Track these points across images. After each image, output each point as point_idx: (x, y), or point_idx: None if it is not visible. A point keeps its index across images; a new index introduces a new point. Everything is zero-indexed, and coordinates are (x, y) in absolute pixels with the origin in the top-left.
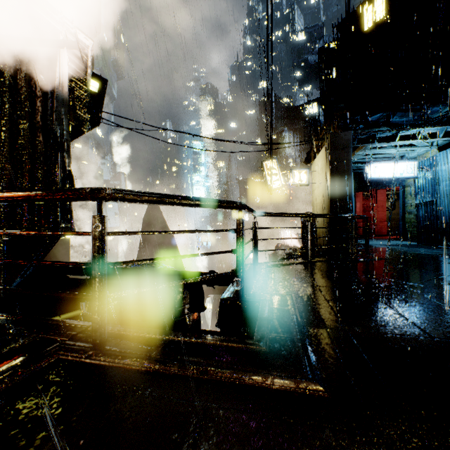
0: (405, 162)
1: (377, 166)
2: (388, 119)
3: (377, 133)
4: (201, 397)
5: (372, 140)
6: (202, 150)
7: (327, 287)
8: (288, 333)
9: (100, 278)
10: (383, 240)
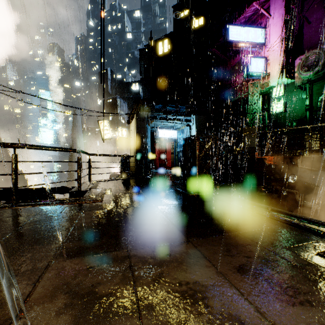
0: (172, 130)
1: (160, 131)
2: (163, 109)
3: (158, 115)
4: (65, 206)
5: (157, 118)
6: (53, 110)
7: (120, 186)
8: (96, 195)
9: (16, 179)
10: (166, 169)
